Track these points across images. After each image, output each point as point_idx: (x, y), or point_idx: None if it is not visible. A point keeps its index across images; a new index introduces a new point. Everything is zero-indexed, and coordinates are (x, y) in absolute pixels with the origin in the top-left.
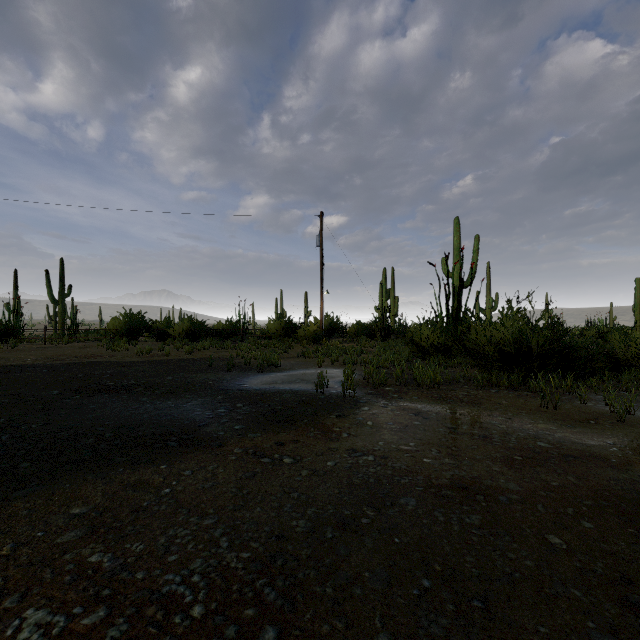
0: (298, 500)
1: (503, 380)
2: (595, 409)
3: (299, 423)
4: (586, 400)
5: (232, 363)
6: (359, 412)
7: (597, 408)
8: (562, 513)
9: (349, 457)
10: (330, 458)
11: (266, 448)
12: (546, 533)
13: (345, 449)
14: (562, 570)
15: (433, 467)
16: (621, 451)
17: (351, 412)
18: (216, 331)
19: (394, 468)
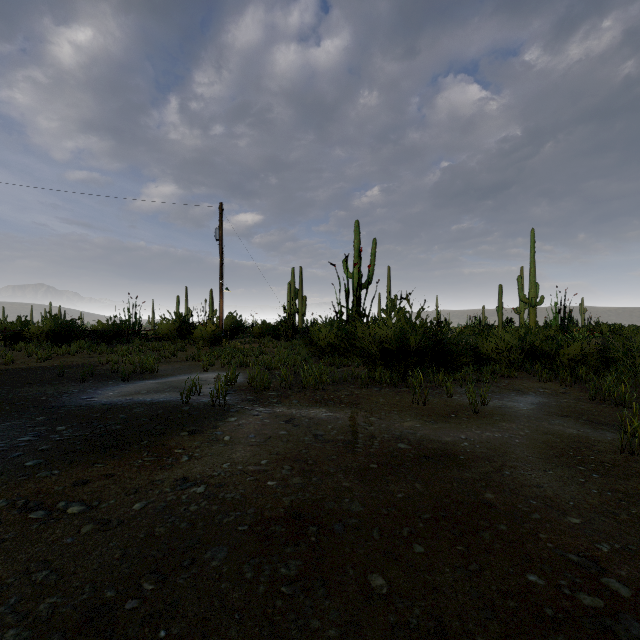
0: (40, 584)
1: (385, 377)
2: (458, 402)
3: (132, 447)
4: (452, 393)
5: (91, 371)
6: (222, 424)
7: (460, 401)
8: (397, 536)
9: (172, 491)
10: (144, 497)
11: (54, 493)
12: (371, 572)
13: (174, 479)
14: (370, 635)
15: (274, 492)
16: (470, 445)
17: (212, 425)
18: (94, 332)
19: (225, 500)
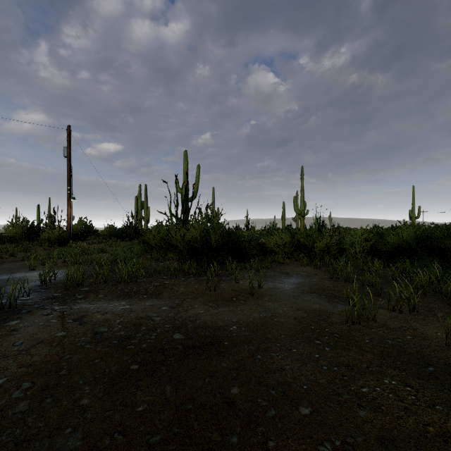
0: None
1: (192, 269)
2: (242, 286)
3: None
4: (240, 279)
5: None
6: None
7: (244, 285)
8: None
9: None
10: None
11: None
12: None
13: None
14: None
15: None
16: (237, 329)
17: None
18: None
19: None
